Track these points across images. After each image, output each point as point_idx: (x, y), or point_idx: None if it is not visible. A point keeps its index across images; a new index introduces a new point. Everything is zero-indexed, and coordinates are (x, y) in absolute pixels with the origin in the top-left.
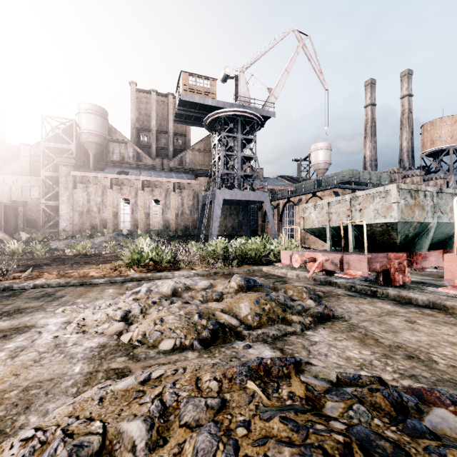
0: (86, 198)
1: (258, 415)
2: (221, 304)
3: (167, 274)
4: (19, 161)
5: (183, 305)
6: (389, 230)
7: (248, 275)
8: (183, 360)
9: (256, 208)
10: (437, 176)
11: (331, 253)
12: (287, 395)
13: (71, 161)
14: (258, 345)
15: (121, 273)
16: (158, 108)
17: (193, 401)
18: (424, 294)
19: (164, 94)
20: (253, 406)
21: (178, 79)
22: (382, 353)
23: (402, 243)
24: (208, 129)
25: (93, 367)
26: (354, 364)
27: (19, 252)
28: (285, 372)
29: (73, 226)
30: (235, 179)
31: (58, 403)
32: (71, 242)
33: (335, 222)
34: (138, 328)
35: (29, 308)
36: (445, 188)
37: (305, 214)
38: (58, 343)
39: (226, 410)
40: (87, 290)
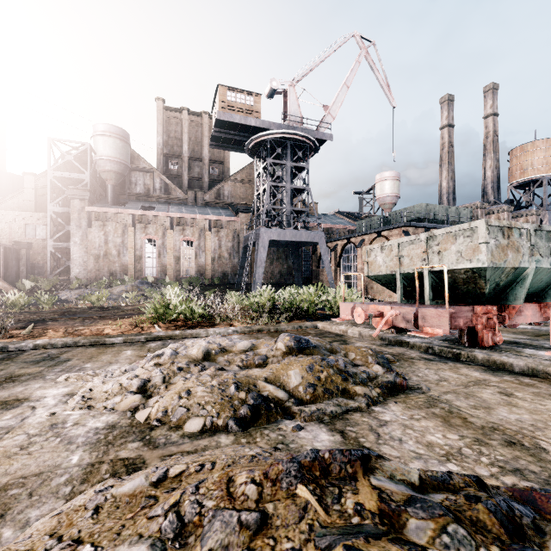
0: (103, 238)
1: (313, 542)
2: (264, 371)
3: (199, 332)
4: (22, 193)
5: (217, 372)
6: (475, 278)
7: (300, 333)
8: (214, 447)
9: (309, 251)
10: (528, 212)
11: (403, 306)
12: (353, 509)
13: (85, 193)
14: (312, 425)
15: (143, 331)
16: (191, 129)
17: (222, 516)
18: (521, 358)
19: (198, 113)
20: (306, 526)
21: (215, 94)
22: (473, 438)
23: (491, 293)
24: (250, 155)
25: (96, 456)
26: (438, 453)
27: (21, 304)
28: (350, 471)
29: (87, 273)
30: (284, 216)
31: (44, 508)
32: (84, 292)
33: (408, 267)
34: (159, 402)
35: (25, 375)
36: (546, 225)
37: (369, 258)
38: (55, 423)
39: (267, 530)
40: (99, 351)
